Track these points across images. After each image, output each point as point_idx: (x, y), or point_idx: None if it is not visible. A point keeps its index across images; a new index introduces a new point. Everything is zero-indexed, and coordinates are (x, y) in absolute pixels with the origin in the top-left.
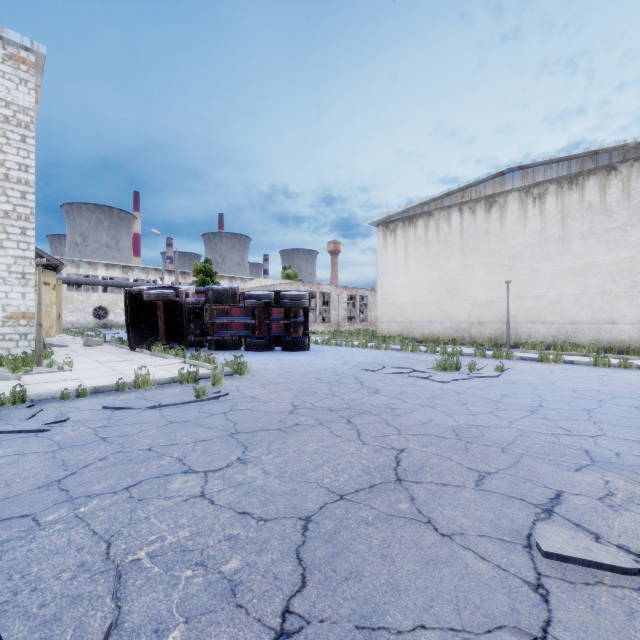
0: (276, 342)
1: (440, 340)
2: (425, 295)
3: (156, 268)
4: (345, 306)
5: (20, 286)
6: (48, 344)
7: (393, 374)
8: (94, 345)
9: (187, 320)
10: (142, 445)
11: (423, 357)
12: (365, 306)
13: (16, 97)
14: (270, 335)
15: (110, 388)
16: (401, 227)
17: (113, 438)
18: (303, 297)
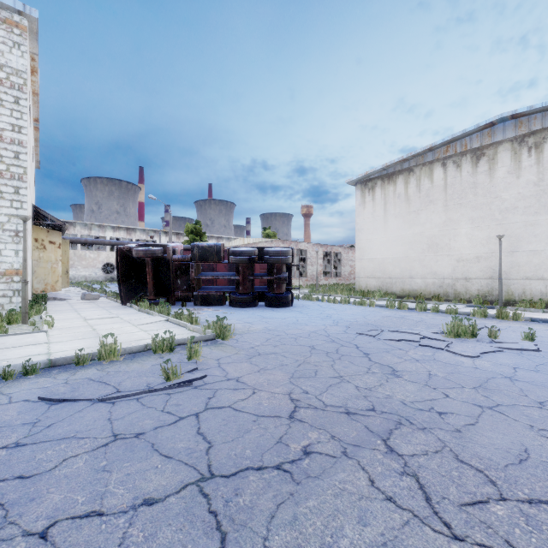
0: (259, 297)
1: (423, 296)
2: (405, 251)
3: (155, 230)
4: (321, 262)
5: (13, 244)
6: (52, 298)
7: (398, 341)
8: (91, 299)
9: (174, 276)
10: (38, 515)
11: (416, 316)
12: (337, 262)
13: (9, 60)
14: (254, 291)
15: (70, 360)
16: (380, 185)
17: (5, 485)
18: (287, 253)
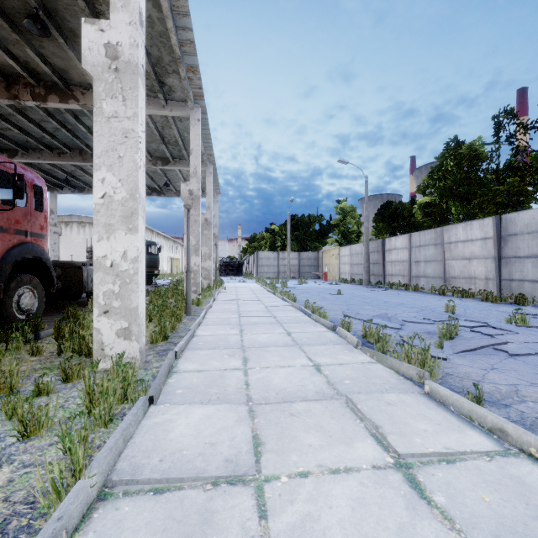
0: None
1: None
2: None
3: None
4: None
5: None
6: None
7: None
8: None
9: None
10: None
11: None
12: None
13: None
14: None
15: None
16: None
17: None
18: None
